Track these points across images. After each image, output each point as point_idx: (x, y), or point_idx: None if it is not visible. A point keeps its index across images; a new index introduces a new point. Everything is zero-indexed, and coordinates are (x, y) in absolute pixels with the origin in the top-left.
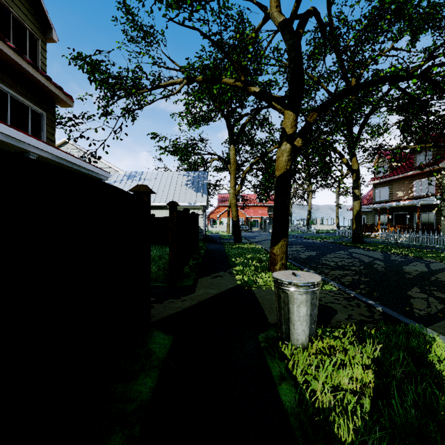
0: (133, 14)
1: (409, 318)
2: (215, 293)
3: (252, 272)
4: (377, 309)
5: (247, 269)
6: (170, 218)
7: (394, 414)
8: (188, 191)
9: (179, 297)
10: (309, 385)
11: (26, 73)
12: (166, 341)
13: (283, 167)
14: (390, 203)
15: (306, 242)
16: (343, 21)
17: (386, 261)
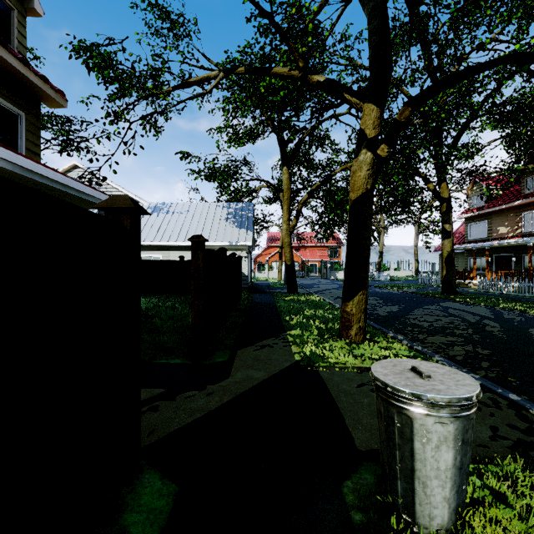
0: None
1: None
2: (261, 379)
3: (316, 338)
4: (531, 413)
5: (307, 334)
6: (194, 261)
7: None
8: (228, 227)
9: (203, 387)
10: None
11: None
12: (162, 502)
13: (361, 187)
14: (490, 242)
15: (380, 292)
16: None
17: (500, 321)
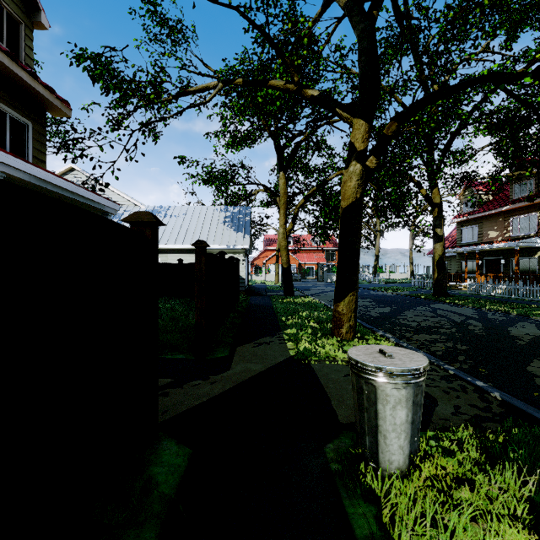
0: (155, 3)
1: None
2: (258, 371)
3: (310, 337)
4: (492, 396)
5: (302, 333)
6: (197, 264)
7: None
8: (225, 230)
9: (206, 378)
10: None
11: (1, 65)
12: (179, 460)
13: (351, 196)
14: (480, 246)
15: (374, 295)
16: (424, 12)
17: (483, 321)
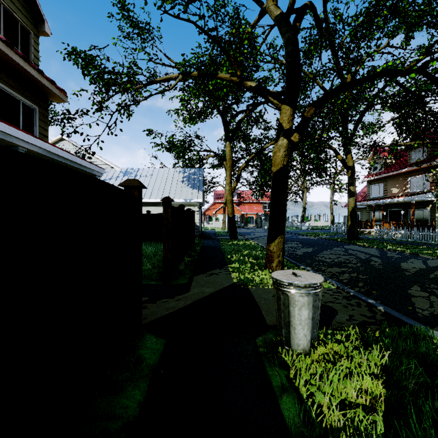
0: (128, 10)
1: (413, 319)
2: (210, 292)
3: (248, 269)
4: (378, 309)
5: (243, 266)
6: (164, 215)
7: (411, 434)
8: (183, 188)
9: (173, 297)
10: (313, 398)
11: (17, 66)
12: (158, 346)
13: (280, 163)
14: (385, 200)
15: (301, 238)
16: (339, 18)
17: (382, 258)
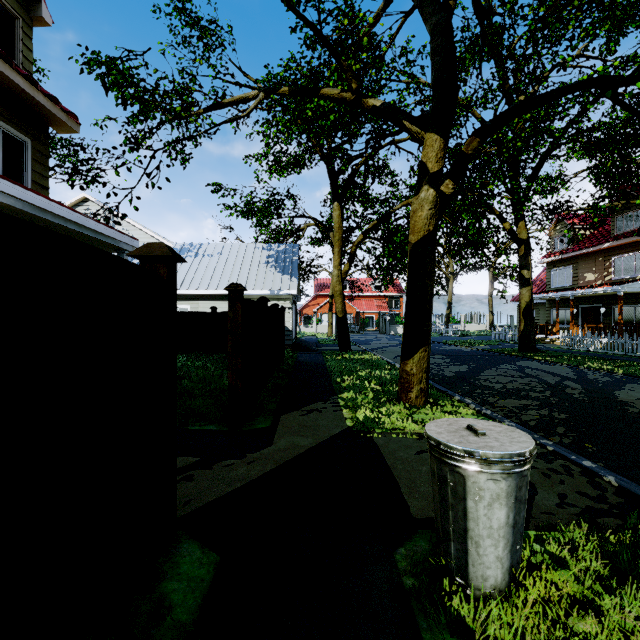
0: None
1: None
2: (308, 446)
3: (371, 402)
4: (605, 480)
5: (361, 397)
6: (231, 313)
7: None
8: (269, 273)
9: (242, 456)
10: None
11: None
12: (203, 571)
13: (422, 228)
14: (575, 291)
15: (448, 350)
16: (509, 7)
17: (583, 382)
